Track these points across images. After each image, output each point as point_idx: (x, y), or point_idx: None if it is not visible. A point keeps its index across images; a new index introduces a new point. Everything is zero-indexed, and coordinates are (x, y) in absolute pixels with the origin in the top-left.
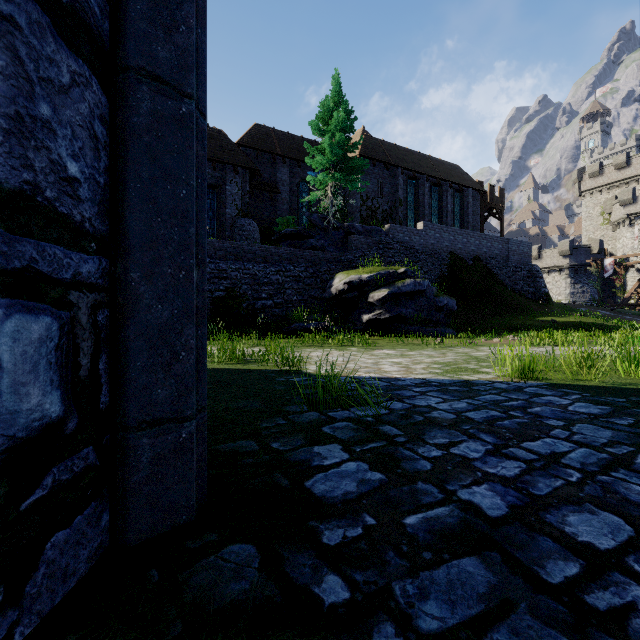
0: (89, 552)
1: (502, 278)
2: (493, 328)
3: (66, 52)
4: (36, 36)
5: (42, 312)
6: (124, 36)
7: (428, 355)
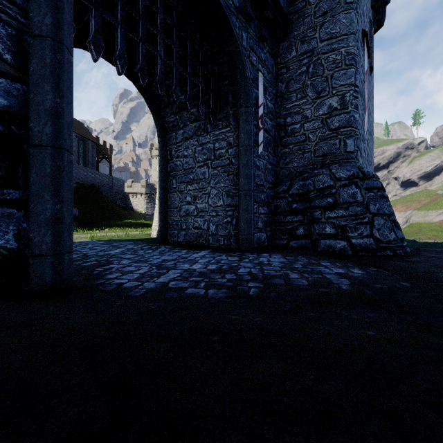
0: None
1: (108, 198)
2: (101, 226)
3: None
4: None
5: None
6: None
7: None
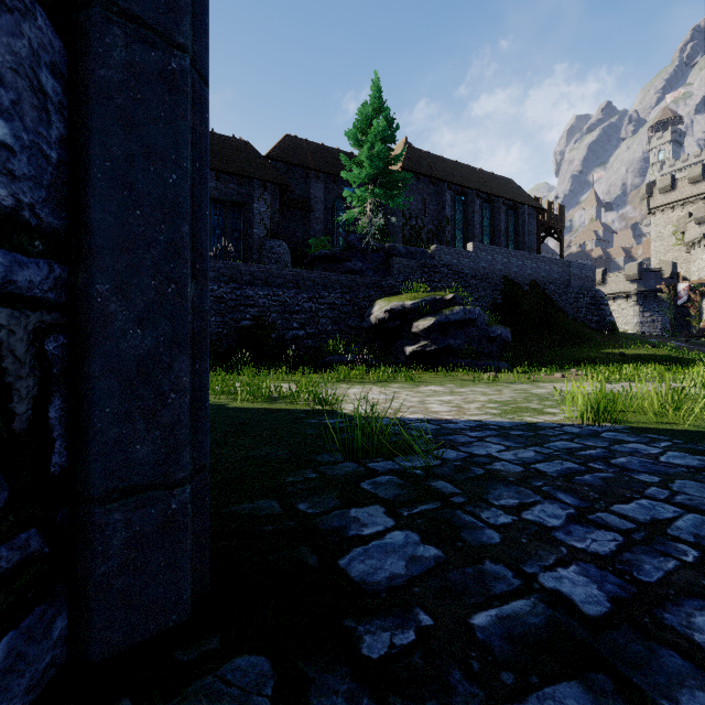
0: (30, 679)
1: (562, 305)
2: (553, 361)
3: None
4: None
5: None
6: None
7: (482, 392)
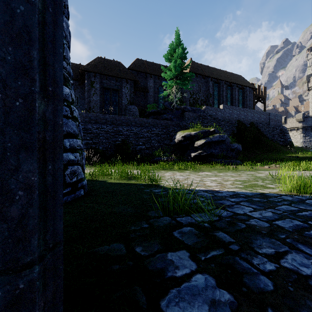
0: None
1: (266, 133)
2: (262, 160)
3: None
4: None
5: None
6: None
7: (231, 175)
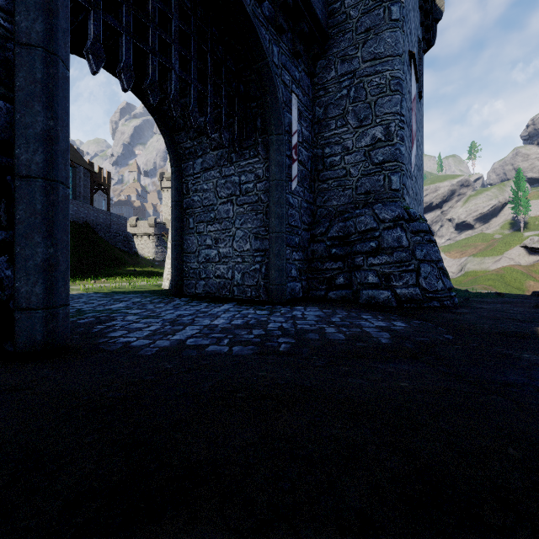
0: None
1: (106, 240)
2: (96, 275)
3: None
4: None
5: None
6: None
7: None
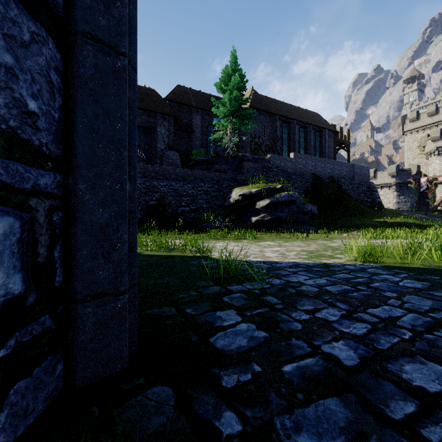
0: (46, 394)
1: (349, 192)
2: (343, 226)
3: (27, 16)
4: (1, 2)
5: (6, 213)
6: (74, 8)
7: (298, 245)
